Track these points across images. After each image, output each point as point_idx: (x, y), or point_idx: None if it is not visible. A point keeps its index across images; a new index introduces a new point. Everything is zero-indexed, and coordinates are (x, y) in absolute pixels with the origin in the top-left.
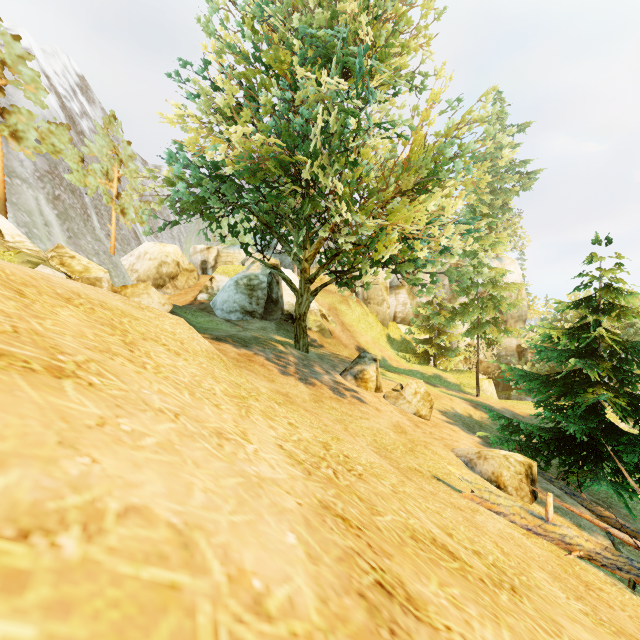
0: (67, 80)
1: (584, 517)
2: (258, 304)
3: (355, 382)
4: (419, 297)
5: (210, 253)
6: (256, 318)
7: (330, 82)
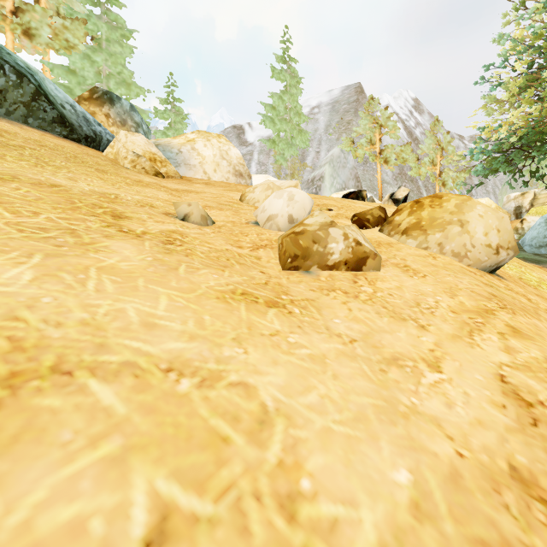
0: (406, 108)
1: None
2: None
3: None
4: None
5: (524, 198)
6: None
7: None
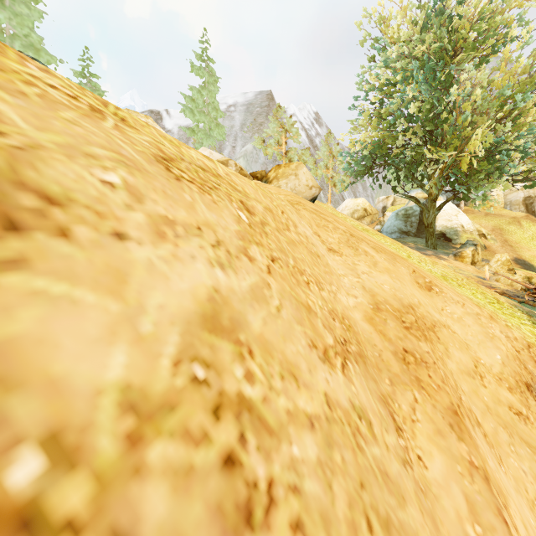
0: (309, 119)
1: (520, 284)
2: (411, 226)
3: (453, 258)
4: (477, 192)
5: (388, 200)
6: (410, 236)
7: (414, 89)
